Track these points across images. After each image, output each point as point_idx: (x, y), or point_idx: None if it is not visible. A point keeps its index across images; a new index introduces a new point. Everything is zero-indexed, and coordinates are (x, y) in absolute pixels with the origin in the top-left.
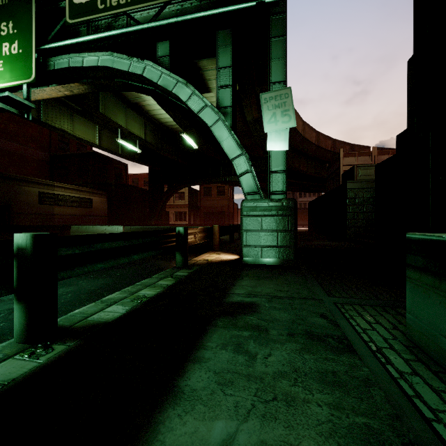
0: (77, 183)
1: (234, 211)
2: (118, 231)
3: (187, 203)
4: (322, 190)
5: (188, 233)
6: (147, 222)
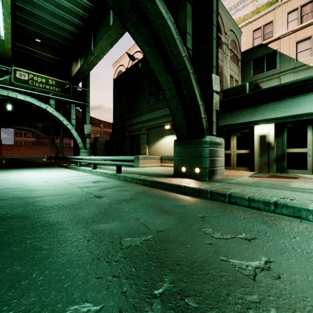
0: None
1: None
2: None
3: None
4: None
5: (64, 158)
6: None
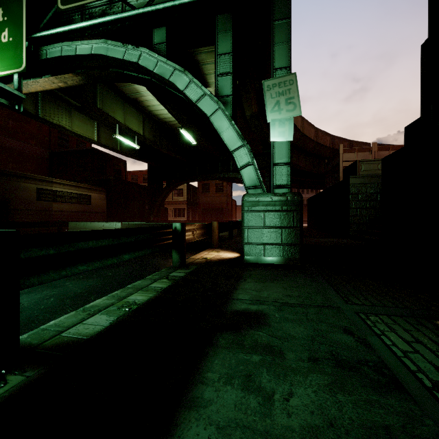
0: (76, 180)
1: (232, 208)
2: (116, 227)
3: (185, 199)
4: (320, 187)
5: (186, 230)
6: (146, 219)
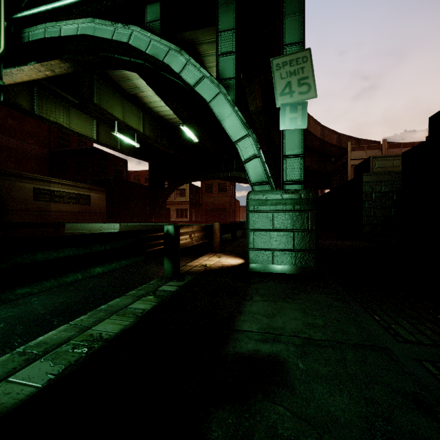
0: (76, 179)
1: (236, 208)
2: (114, 228)
3: (188, 199)
4: (325, 187)
5: (182, 233)
6: (147, 219)
